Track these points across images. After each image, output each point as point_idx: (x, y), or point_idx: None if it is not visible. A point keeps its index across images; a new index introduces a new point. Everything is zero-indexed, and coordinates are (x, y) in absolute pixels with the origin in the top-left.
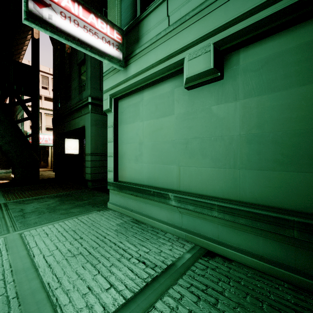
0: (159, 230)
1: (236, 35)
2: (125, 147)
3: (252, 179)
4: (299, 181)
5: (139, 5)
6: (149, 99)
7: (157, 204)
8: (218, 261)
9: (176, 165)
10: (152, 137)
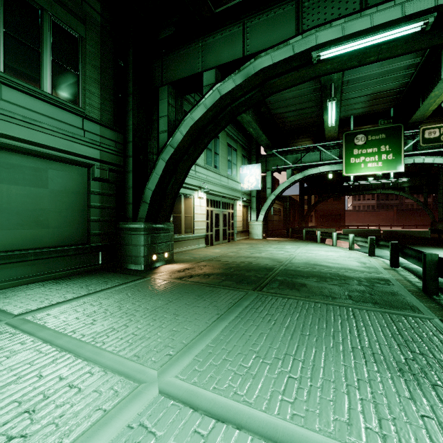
0: None
1: None
2: None
3: (4, 236)
4: (31, 234)
5: None
6: None
7: None
8: None
9: None
10: None
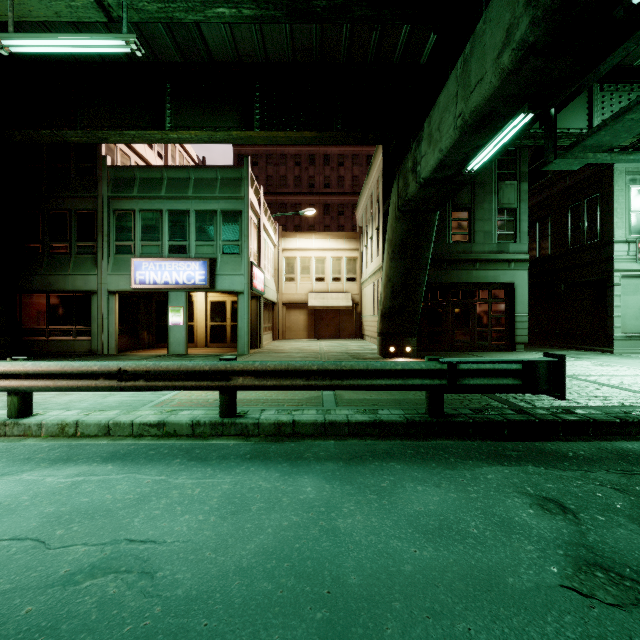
0: None
1: None
2: (626, 311)
3: None
4: None
5: None
6: None
7: None
8: None
9: None
10: None
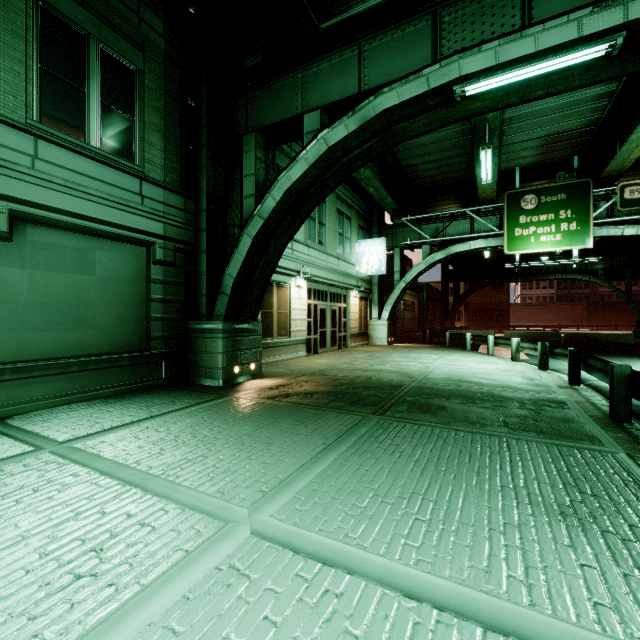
0: None
1: (35, 217)
2: None
3: (40, 339)
4: (73, 336)
5: None
6: None
7: None
8: (22, 416)
9: None
10: None
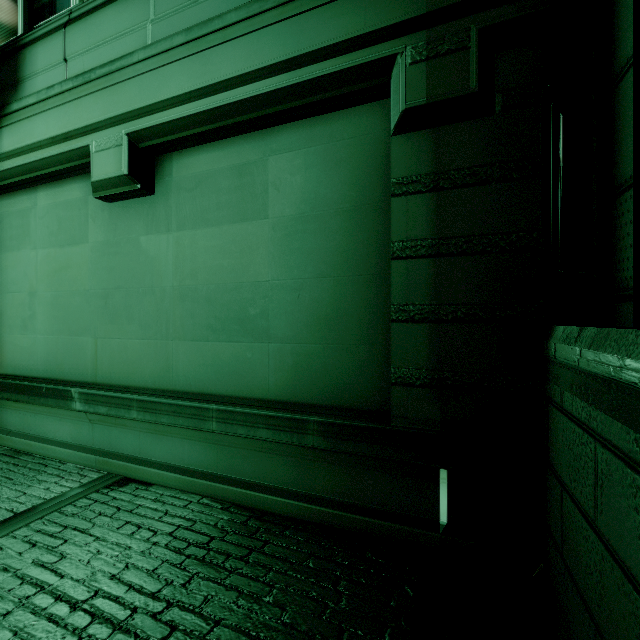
0: (54, 461)
1: (155, 132)
2: (3, 300)
3: (186, 355)
4: (230, 355)
5: (22, 14)
6: (47, 206)
7: (55, 412)
8: (127, 490)
9: (92, 335)
10: (53, 282)
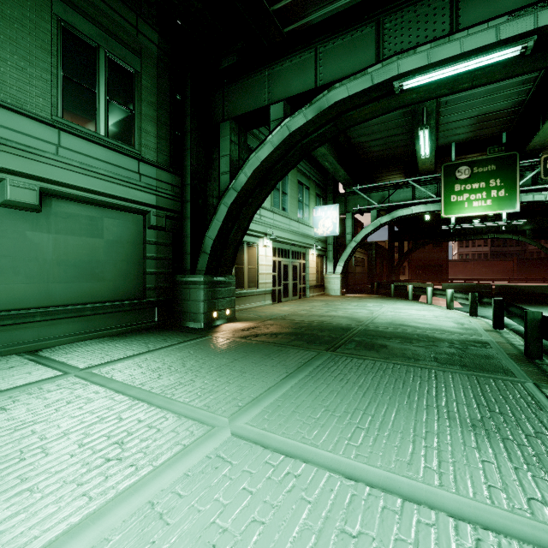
0: None
1: (58, 193)
2: None
3: (62, 289)
4: (87, 287)
5: None
6: None
7: None
8: (49, 350)
9: None
10: None
